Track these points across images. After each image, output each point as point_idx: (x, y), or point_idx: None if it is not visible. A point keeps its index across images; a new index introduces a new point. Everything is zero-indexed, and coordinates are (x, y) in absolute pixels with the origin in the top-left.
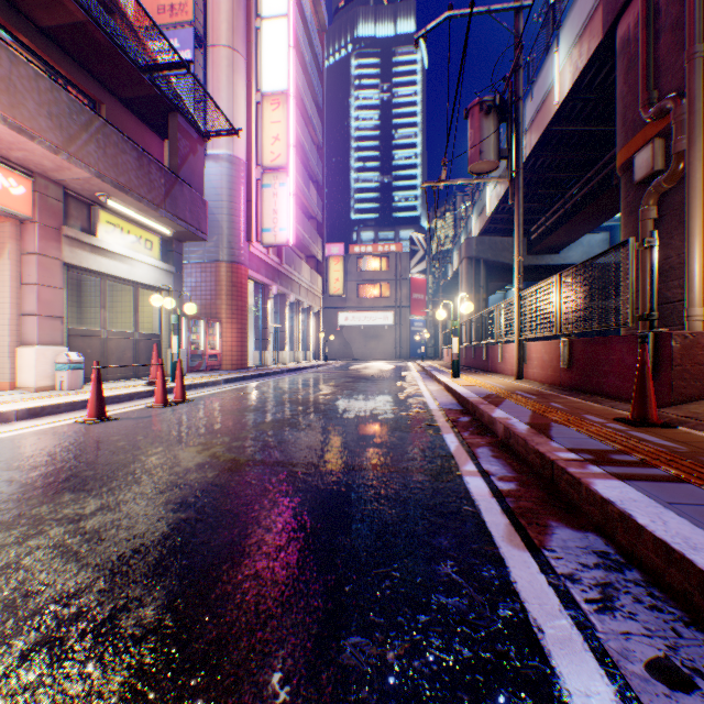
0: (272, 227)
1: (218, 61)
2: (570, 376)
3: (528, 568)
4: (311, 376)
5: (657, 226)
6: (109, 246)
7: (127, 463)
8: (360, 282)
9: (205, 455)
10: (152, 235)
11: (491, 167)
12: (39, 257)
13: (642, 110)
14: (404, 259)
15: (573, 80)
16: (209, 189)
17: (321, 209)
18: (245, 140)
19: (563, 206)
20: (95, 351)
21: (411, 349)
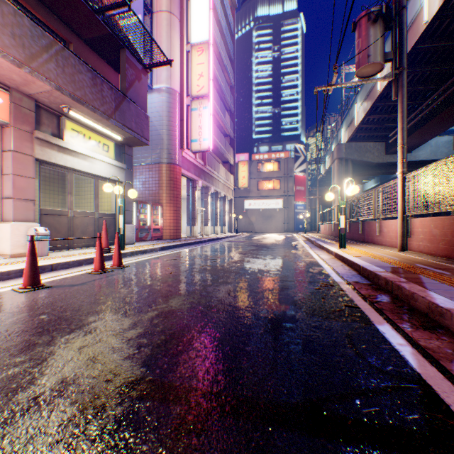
0: (198, 138)
1: (160, 22)
2: None
3: None
4: (225, 245)
5: None
6: (73, 147)
7: None
8: (259, 179)
9: (81, 359)
10: (108, 141)
11: (376, 70)
12: (13, 153)
13: None
14: (290, 162)
15: None
16: (154, 113)
17: (233, 129)
18: (179, 77)
19: (419, 114)
20: (63, 226)
21: (295, 225)
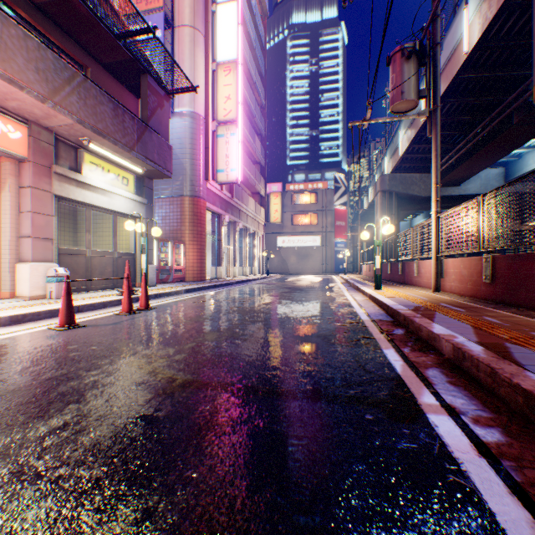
0: (224, 168)
1: (182, 38)
2: (493, 290)
3: None
4: (255, 287)
5: None
6: (92, 182)
7: (64, 380)
8: (294, 212)
9: (144, 372)
10: (128, 174)
11: (410, 106)
12: (32, 190)
13: None
14: (329, 194)
15: (482, 30)
16: (175, 139)
17: (264, 156)
18: (204, 100)
19: (466, 145)
20: (81, 267)
21: (335, 265)
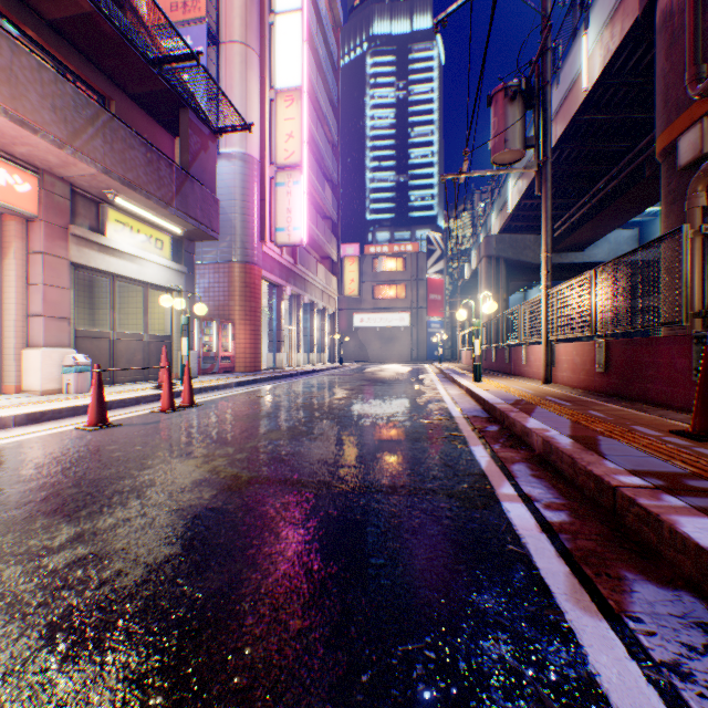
0: (285, 226)
1: (231, 57)
2: (606, 381)
3: (611, 649)
4: (326, 379)
5: (706, 214)
6: (118, 246)
7: (116, 479)
8: (375, 282)
9: (204, 470)
10: (162, 235)
11: (516, 157)
12: (45, 257)
13: (690, 86)
14: (420, 259)
15: (604, 64)
16: (222, 188)
17: (336, 209)
18: (259, 138)
19: (590, 200)
20: (103, 353)
21: (428, 351)
